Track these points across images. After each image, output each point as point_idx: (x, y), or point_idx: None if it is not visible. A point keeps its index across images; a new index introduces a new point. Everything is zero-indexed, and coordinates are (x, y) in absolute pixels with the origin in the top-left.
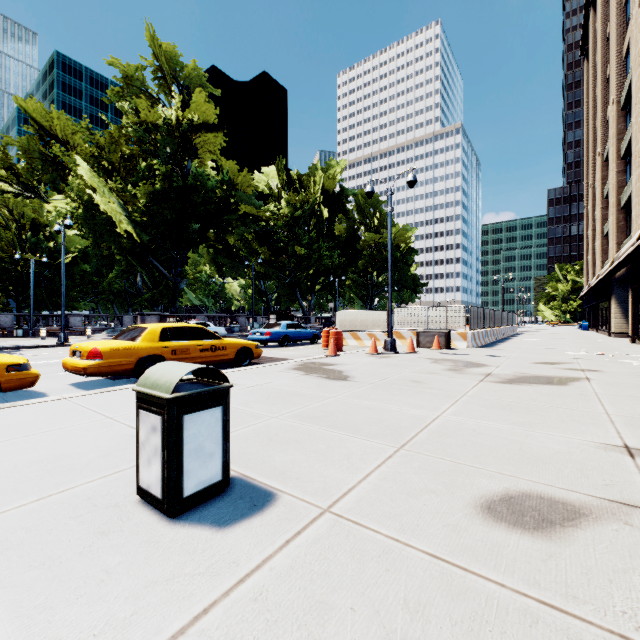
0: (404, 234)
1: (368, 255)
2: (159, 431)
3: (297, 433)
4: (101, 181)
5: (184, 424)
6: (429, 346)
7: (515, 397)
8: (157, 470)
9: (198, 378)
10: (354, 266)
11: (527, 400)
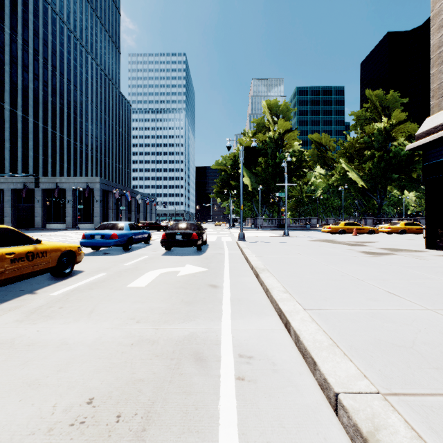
0: None
1: None
2: None
3: None
4: (349, 165)
5: None
6: None
7: None
8: None
9: None
10: None
11: None
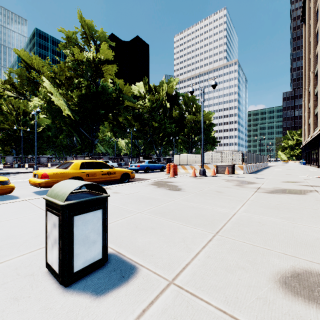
0: (208, 116)
1: (189, 126)
2: (57, 227)
3: (152, 223)
4: (55, 89)
5: (74, 222)
6: (223, 173)
7: (278, 201)
8: (56, 253)
9: (89, 190)
10: (182, 132)
11: (286, 203)
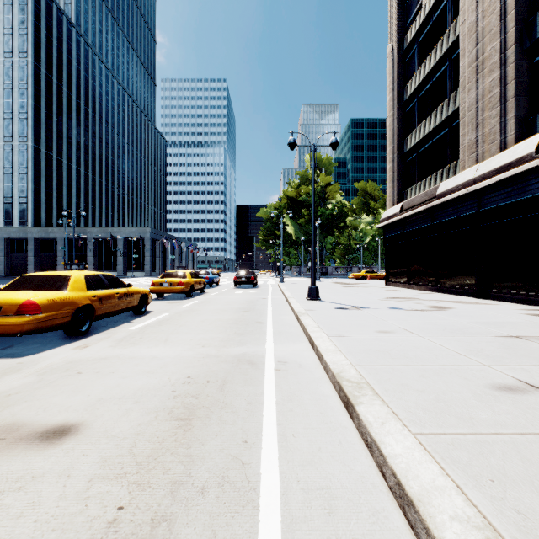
0: None
1: None
2: None
3: None
4: None
5: None
6: None
7: None
8: None
9: None
10: None
11: None
